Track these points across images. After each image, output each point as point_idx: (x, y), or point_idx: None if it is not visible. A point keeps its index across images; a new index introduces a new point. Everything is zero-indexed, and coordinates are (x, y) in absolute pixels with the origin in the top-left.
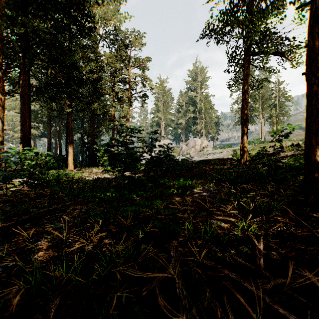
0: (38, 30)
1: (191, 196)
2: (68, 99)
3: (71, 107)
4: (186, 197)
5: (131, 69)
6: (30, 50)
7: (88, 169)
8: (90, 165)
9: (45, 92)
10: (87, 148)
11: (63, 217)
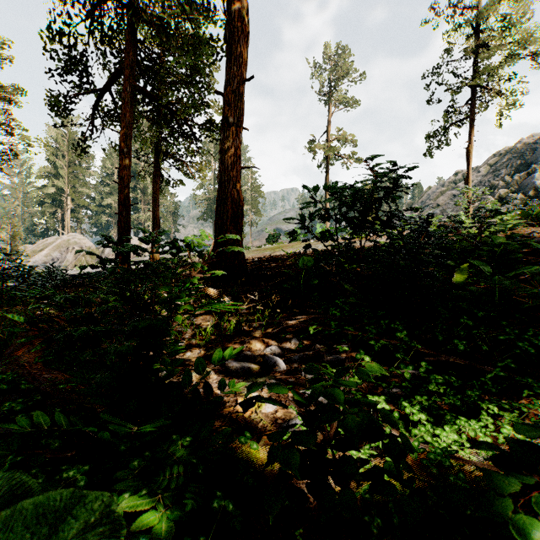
0: None
1: None
2: None
3: None
4: None
5: None
6: None
7: None
8: None
9: None
10: None
11: None
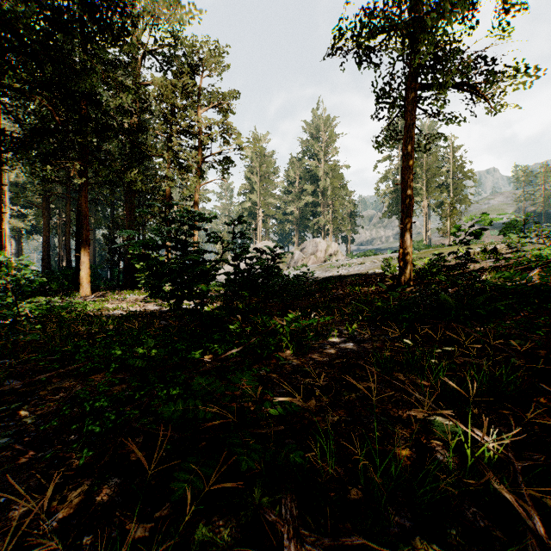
0: (14, 22)
1: (317, 351)
2: (78, 160)
3: (86, 176)
4: (307, 352)
5: (203, 111)
6: (2, 63)
7: (120, 294)
8: (126, 287)
9: (32, 146)
10: (120, 255)
11: (21, 413)
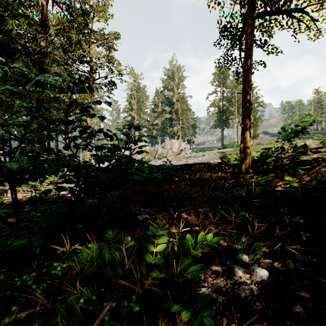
0: None
1: None
2: None
3: None
4: None
5: (93, 47)
6: None
7: None
8: None
9: None
10: None
11: None
